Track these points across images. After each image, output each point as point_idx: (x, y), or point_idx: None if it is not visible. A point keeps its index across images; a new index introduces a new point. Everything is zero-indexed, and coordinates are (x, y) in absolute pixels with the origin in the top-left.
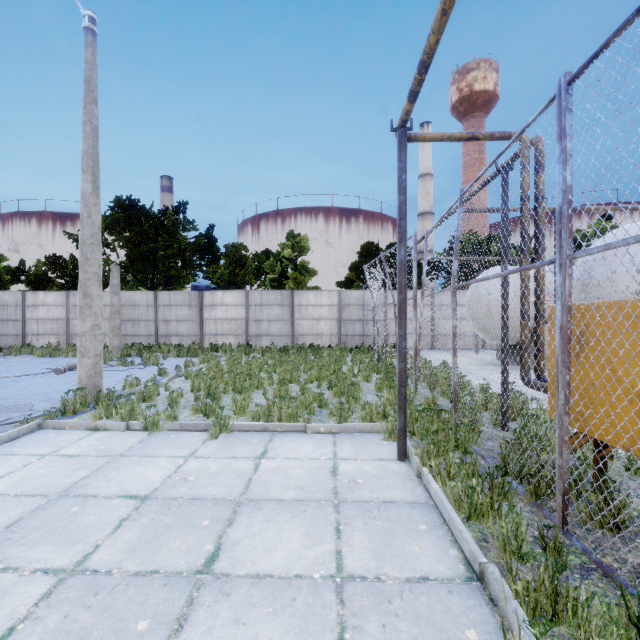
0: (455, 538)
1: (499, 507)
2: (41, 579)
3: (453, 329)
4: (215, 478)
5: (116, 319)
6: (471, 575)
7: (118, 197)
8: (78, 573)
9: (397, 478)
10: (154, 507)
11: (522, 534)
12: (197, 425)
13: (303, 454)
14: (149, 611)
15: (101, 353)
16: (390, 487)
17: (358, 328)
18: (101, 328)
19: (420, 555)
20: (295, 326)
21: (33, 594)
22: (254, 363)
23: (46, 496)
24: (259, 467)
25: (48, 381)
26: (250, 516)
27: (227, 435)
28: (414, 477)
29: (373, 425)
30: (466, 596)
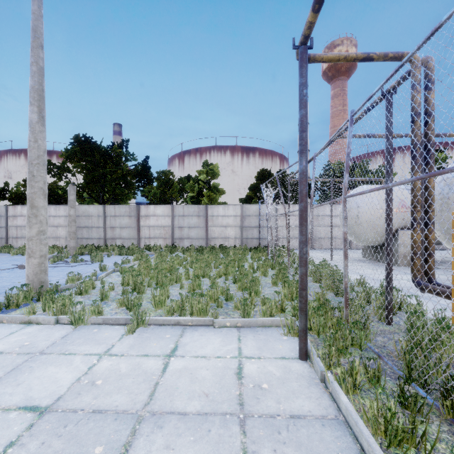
0: None
1: (423, 434)
2: None
3: (344, 235)
4: (122, 382)
5: (72, 226)
6: None
7: (77, 135)
8: None
9: (301, 382)
10: (50, 424)
11: None
12: (118, 319)
13: (210, 351)
14: None
15: (46, 254)
16: (296, 395)
17: (256, 233)
18: (46, 233)
19: None
20: (208, 231)
21: None
22: (176, 260)
23: None
24: (167, 367)
25: (11, 275)
26: (149, 439)
27: (143, 329)
28: (318, 381)
29: (273, 320)
30: None
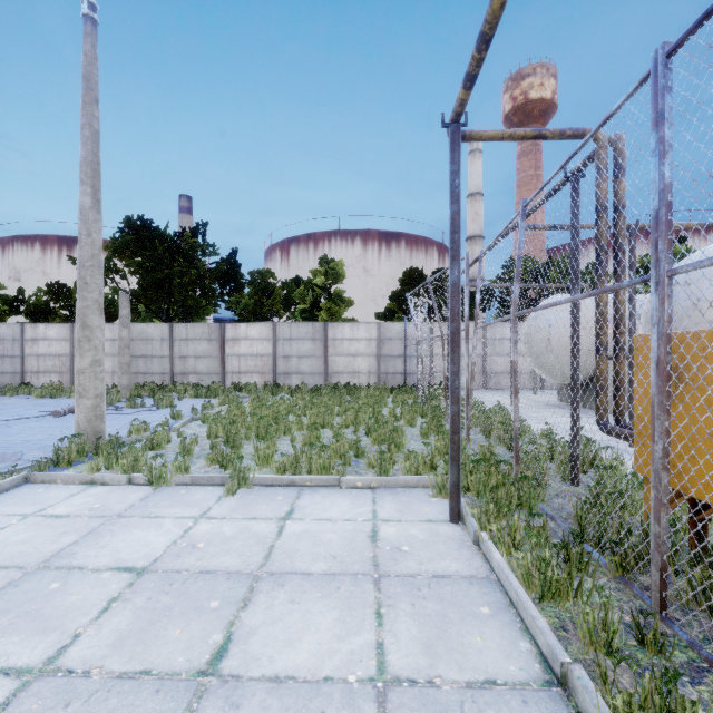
0: (526, 626)
1: (579, 585)
2: None
3: (514, 365)
4: (229, 545)
5: (125, 355)
6: (550, 678)
7: (129, 217)
8: (47, 674)
9: (450, 545)
10: (152, 583)
11: (614, 624)
12: (212, 478)
13: (336, 514)
14: None
15: (102, 393)
16: (442, 557)
17: (400, 365)
18: (102, 364)
19: (483, 649)
20: (329, 363)
21: None
22: (282, 405)
23: (22, 568)
24: (283, 531)
25: (44, 425)
26: (270, 595)
27: (247, 490)
28: (471, 544)
29: (419, 478)
30: (546, 708)
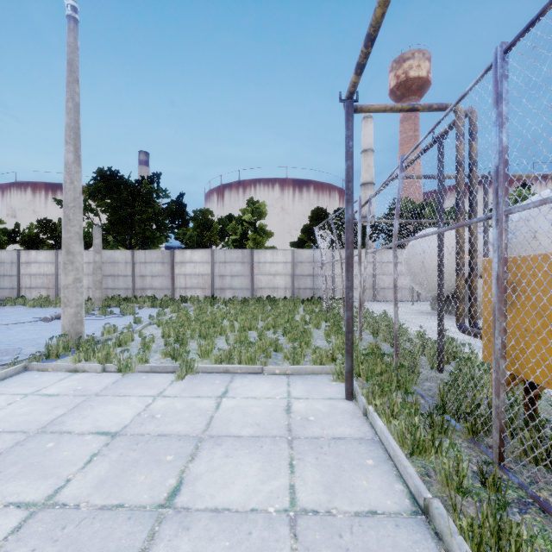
0: (400, 473)
1: (440, 444)
2: (13, 513)
3: (394, 281)
4: (180, 416)
5: (98, 274)
6: (416, 509)
7: (100, 168)
8: (48, 507)
9: (345, 416)
10: (123, 443)
11: (463, 470)
12: (166, 367)
13: (260, 394)
14: (112, 545)
15: (82, 303)
16: (339, 424)
17: (309, 282)
18: (82, 281)
19: (368, 489)
20: (254, 281)
21: (4, 528)
22: (218, 313)
23: (25, 432)
24: (220, 405)
25: (37, 328)
26: (211, 451)
27: (192, 376)
28: (360, 415)
29: (323, 367)
30: (412, 530)
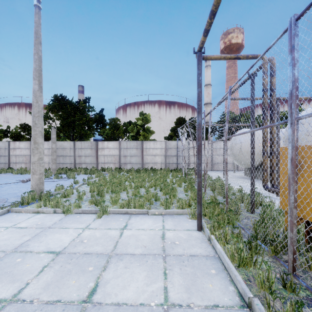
0: (232, 279)
1: (256, 260)
2: None
3: (226, 160)
4: (98, 241)
5: (54, 155)
6: (243, 304)
7: (56, 95)
8: (13, 302)
9: (197, 241)
10: (63, 259)
11: (272, 279)
12: (91, 210)
13: (146, 227)
14: None
15: (43, 172)
16: (193, 246)
17: (175, 160)
18: (43, 159)
19: (212, 290)
20: (143, 159)
21: None
22: (123, 177)
23: (4, 252)
24: (122, 234)
25: (18, 186)
26: (116, 264)
27: (106, 216)
28: (206, 240)
29: (183, 210)
30: None
